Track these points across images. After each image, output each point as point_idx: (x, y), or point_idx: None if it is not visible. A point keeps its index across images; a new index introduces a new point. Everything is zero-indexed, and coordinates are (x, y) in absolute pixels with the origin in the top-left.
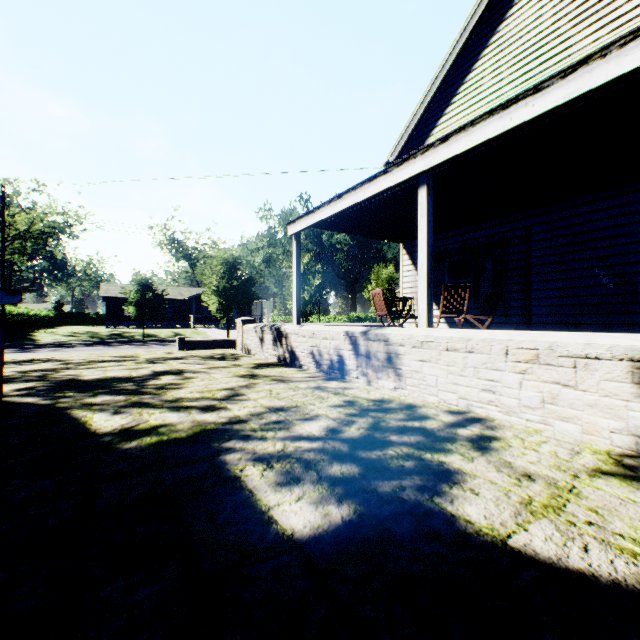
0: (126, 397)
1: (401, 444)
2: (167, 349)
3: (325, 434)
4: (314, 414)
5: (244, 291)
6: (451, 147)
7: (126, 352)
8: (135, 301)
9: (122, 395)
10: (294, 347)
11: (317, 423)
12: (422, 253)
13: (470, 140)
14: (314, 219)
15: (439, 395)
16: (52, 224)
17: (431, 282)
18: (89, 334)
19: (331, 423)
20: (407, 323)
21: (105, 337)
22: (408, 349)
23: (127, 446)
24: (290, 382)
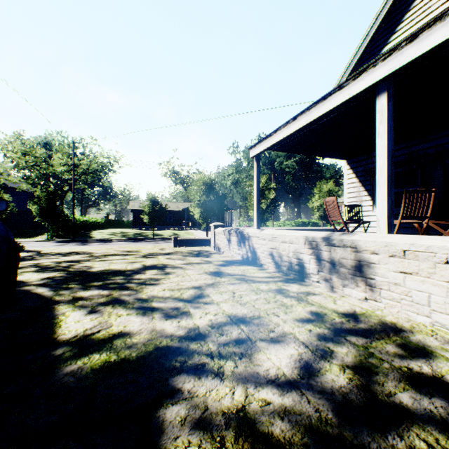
0: (109, 292)
1: (427, 421)
2: (166, 244)
3: (299, 375)
4: (280, 332)
5: (218, 204)
6: (421, 44)
7: (140, 246)
8: (148, 212)
9: (108, 289)
10: (255, 248)
11: (285, 350)
12: (382, 159)
13: (448, 29)
14: (271, 141)
15: (433, 316)
16: (101, 164)
17: (391, 187)
18: (122, 233)
19: (303, 352)
20: (351, 227)
21: (131, 235)
22: (383, 258)
23: (68, 368)
24: (252, 282)
